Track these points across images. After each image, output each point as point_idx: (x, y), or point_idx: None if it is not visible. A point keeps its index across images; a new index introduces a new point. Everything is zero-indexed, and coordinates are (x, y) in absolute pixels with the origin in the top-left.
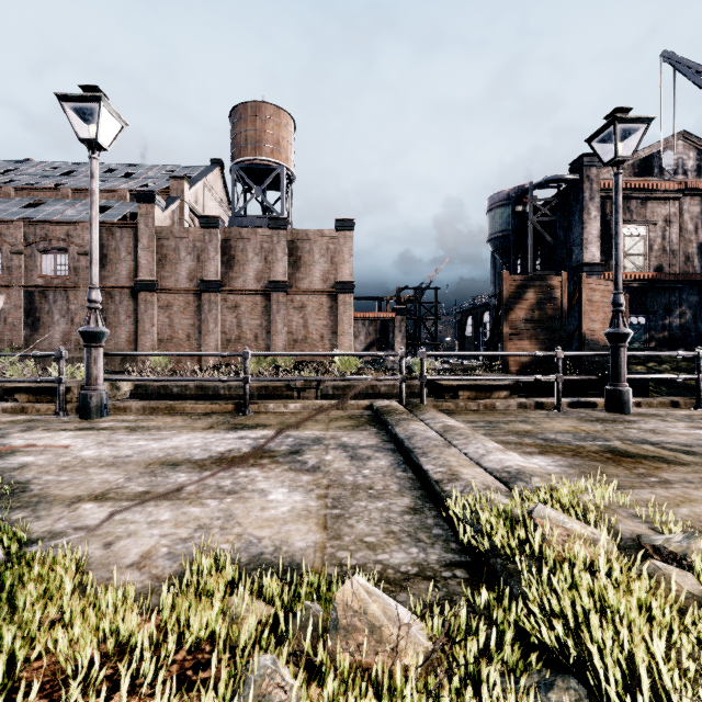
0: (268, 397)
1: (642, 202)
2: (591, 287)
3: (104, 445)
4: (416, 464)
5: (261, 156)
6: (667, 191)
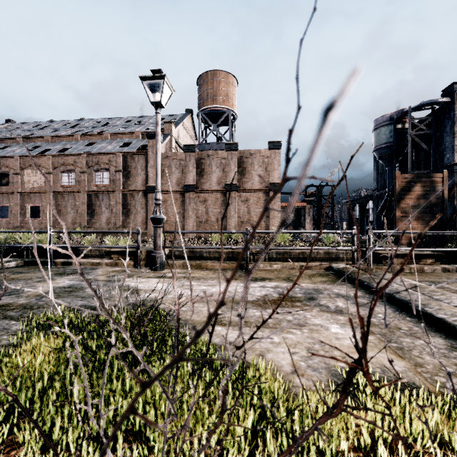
0: (233, 259)
1: None
2: None
3: (184, 288)
4: (423, 312)
5: (217, 104)
6: None
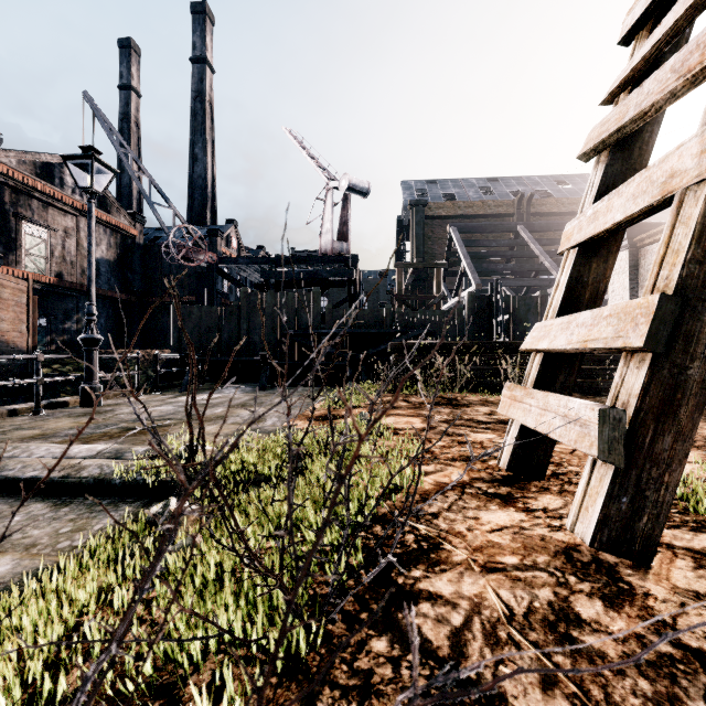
0: None
1: (44, 205)
2: (1, 283)
3: None
4: (1, 481)
5: None
6: (68, 205)
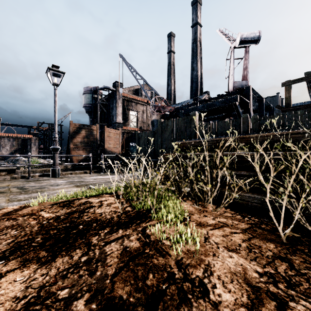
0: None
1: (136, 104)
2: (109, 131)
3: None
4: None
5: None
6: (143, 102)
